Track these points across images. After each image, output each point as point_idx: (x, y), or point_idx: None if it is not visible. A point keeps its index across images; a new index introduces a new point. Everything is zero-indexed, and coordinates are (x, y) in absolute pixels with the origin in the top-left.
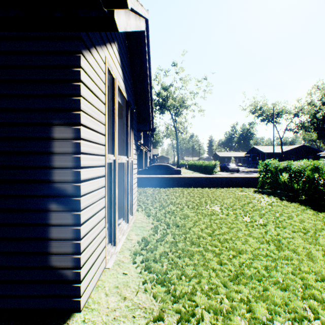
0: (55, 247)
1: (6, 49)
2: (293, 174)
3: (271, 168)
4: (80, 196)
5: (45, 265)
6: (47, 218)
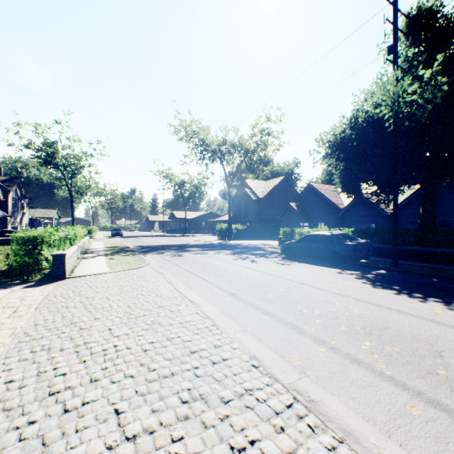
0: None
1: None
2: None
3: None
4: None
5: None
6: None
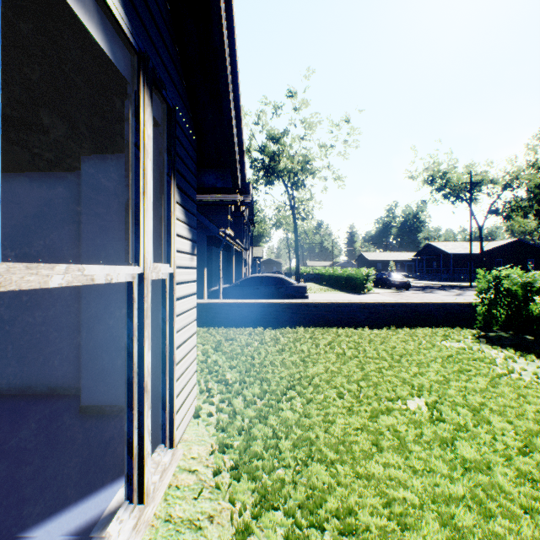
0: None
1: None
2: None
3: (513, 287)
4: None
5: None
6: None
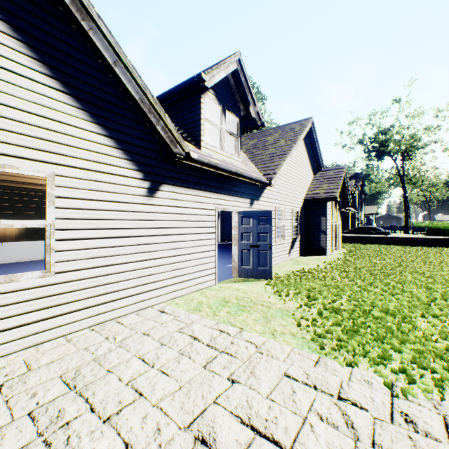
0: (321, 242)
1: (311, 202)
2: None
3: None
4: (327, 232)
5: (319, 246)
6: (320, 236)
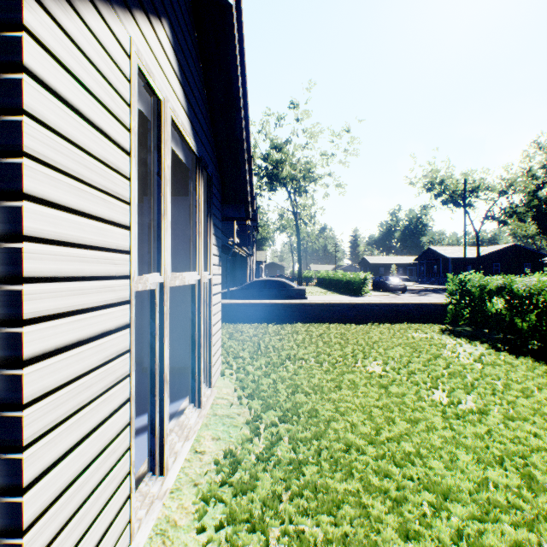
0: None
1: None
2: (516, 300)
3: (472, 289)
4: (21, 406)
5: None
6: None
